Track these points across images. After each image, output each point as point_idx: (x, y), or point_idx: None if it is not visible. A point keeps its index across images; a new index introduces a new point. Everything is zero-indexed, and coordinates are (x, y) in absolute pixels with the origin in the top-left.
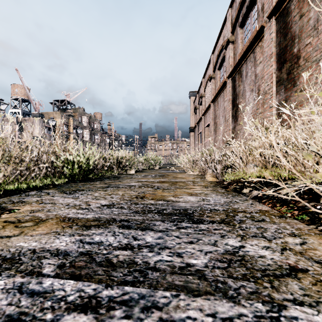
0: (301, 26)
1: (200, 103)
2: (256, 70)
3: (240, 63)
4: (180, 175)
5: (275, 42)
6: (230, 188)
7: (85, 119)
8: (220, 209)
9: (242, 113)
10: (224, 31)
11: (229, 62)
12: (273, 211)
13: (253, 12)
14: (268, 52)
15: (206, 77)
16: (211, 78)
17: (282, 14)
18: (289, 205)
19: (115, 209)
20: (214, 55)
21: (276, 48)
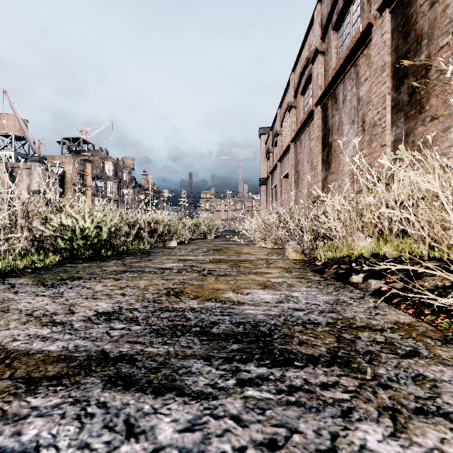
0: (433, 20)
1: (275, 144)
2: (359, 92)
3: (334, 83)
4: (247, 249)
5: (390, 46)
6: (328, 273)
7: (109, 166)
8: (321, 322)
9: (337, 157)
10: (310, 37)
11: (317, 81)
12: (423, 324)
13: (354, 7)
14: (379, 63)
15: (283, 106)
16: (291, 106)
17: (400, 4)
18: (451, 312)
19: (119, 324)
20: (295, 73)
21: (391, 55)
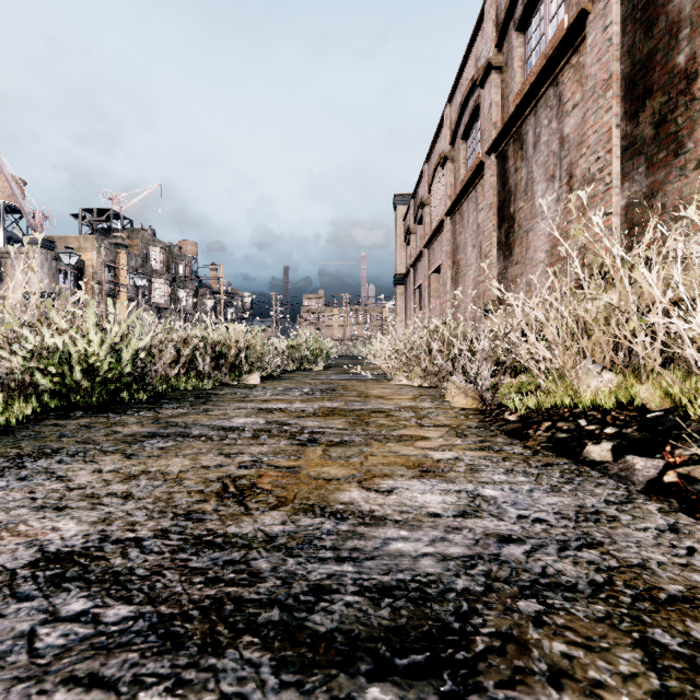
0: None
1: (420, 221)
2: (563, 127)
3: (519, 115)
4: (377, 388)
5: (619, 47)
6: (535, 438)
7: (156, 254)
8: (576, 582)
9: (524, 237)
10: (478, 45)
11: (490, 115)
12: None
13: None
14: (600, 75)
15: (432, 159)
16: (446, 159)
17: None
18: None
19: (75, 600)
20: (453, 105)
21: (621, 62)
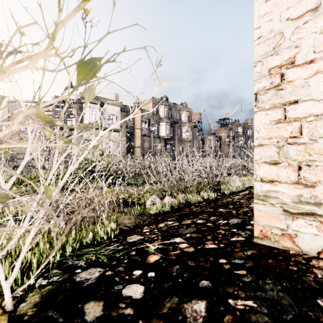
0: None
1: None
2: None
3: None
4: None
5: None
6: None
7: (240, 129)
8: None
9: None
10: None
11: None
12: None
13: None
14: None
15: None
16: None
17: None
18: None
19: None
20: None
21: None
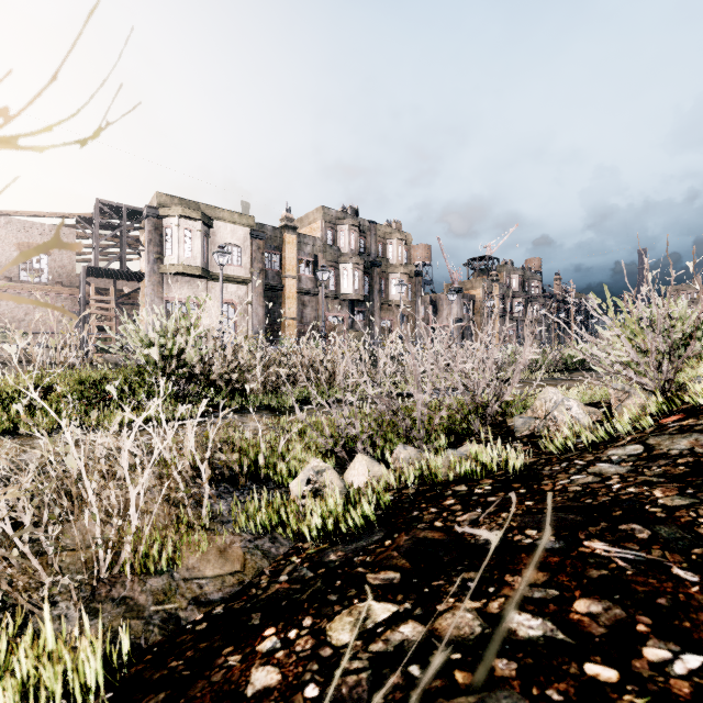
0: None
1: None
2: None
3: None
4: None
5: None
6: None
7: (515, 280)
8: None
9: None
10: None
11: None
12: None
13: None
14: None
15: None
16: None
17: None
18: None
19: None
20: None
21: None
